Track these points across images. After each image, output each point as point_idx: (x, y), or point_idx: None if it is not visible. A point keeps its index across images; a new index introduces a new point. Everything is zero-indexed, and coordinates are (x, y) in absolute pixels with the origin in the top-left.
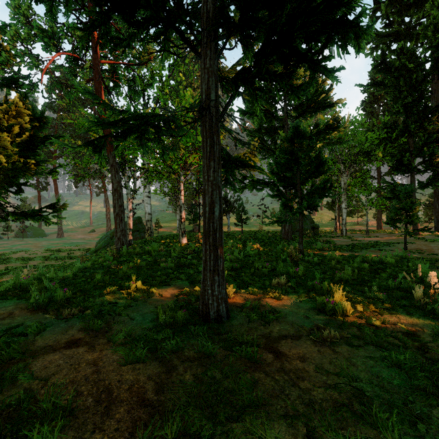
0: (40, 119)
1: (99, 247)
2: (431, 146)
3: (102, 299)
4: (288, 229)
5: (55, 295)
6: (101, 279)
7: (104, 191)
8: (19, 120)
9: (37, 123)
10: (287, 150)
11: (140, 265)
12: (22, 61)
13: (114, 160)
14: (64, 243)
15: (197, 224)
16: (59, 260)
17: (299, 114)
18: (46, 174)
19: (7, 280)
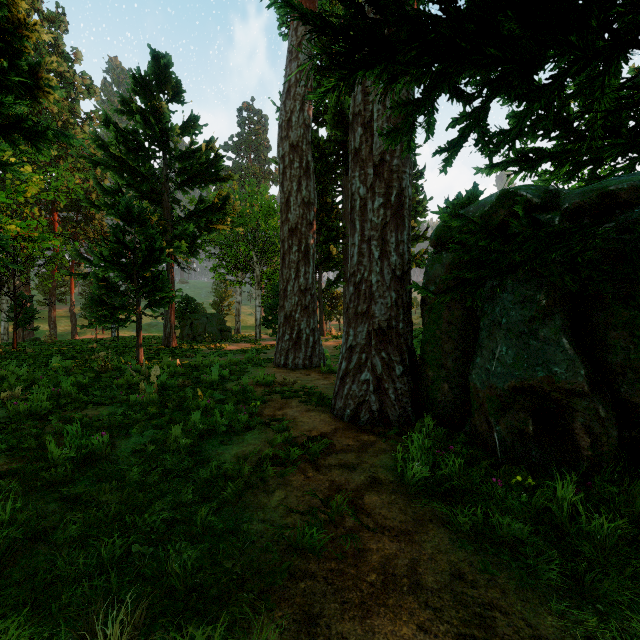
0: None
1: None
2: (332, 244)
3: None
4: (170, 332)
5: None
6: None
7: None
8: None
9: None
10: (121, 229)
11: None
12: None
13: None
14: None
15: (32, 328)
16: None
17: (182, 181)
18: None
19: None
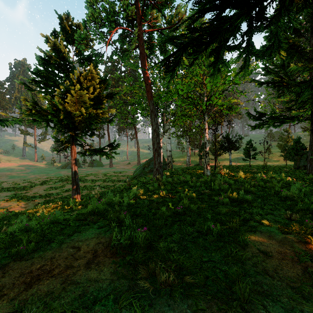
0: (104, 81)
1: (136, 174)
2: None
3: (186, 247)
4: None
5: (136, 236)
6: (168, 213)
7: (136, 137)
8: (93, 82)
9: (103, 85)
10: None
11: (192, 197)
12: (93, 44)
13: (153, 107)
14: (114, 171)
15: None
16: (112, 182)
17: None
18: (107, 123)
19: (85, 194)
